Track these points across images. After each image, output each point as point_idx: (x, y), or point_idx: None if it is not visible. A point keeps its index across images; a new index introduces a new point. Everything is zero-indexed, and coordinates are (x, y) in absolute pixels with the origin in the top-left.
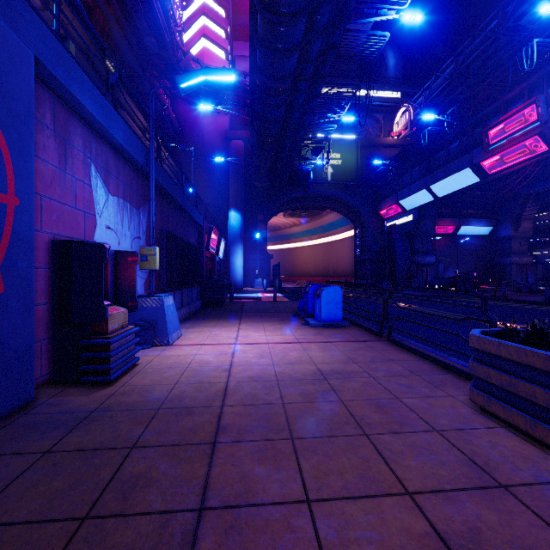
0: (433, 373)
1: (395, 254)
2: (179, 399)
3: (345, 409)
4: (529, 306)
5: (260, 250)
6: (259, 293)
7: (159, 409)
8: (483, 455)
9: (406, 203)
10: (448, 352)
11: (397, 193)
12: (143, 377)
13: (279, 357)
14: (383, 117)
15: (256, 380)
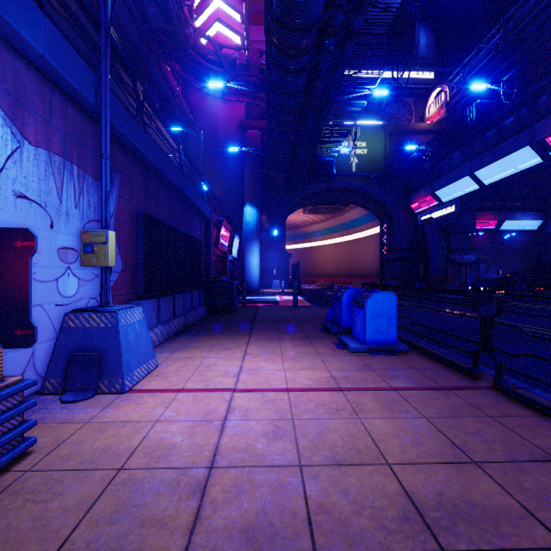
0: None
1: (429, 252)
2: None
3: None
4: None
5: (278, 249)
6: (276, 295)
7: None
8: None
9: (443, 194)
10: None
11: (432, 183)
12: None
13: (311, 435)
14: (414, 101)
15: (260, 550)
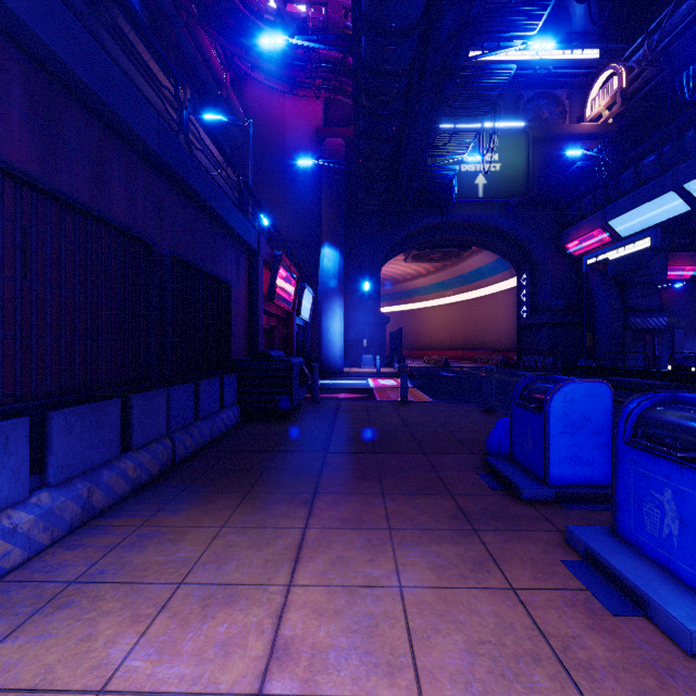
0: None
1: (594, 314)
2: None
3: None
4: None
5: (370, 310)
6: (368, 378)
7: None
8: None
9: (622, 223)
10: None
11: (604, 209)
12: None
13: None
14: (568, 94)
15: None
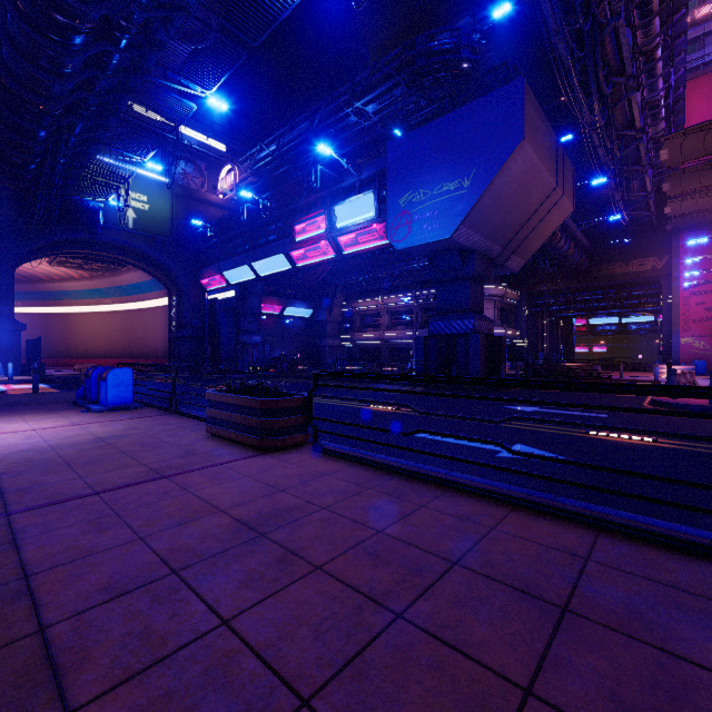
0: (197, 426)
1: (220, 332)
2: None
3: (117, 449)
4: (320, 382)
5: None
6: None
7: None
8: (195, 448)
9: (230, 275)
10: None
11: (220, 263)
12: None
13: (52, 436)
14: (207, 167)
15: (27, 451)
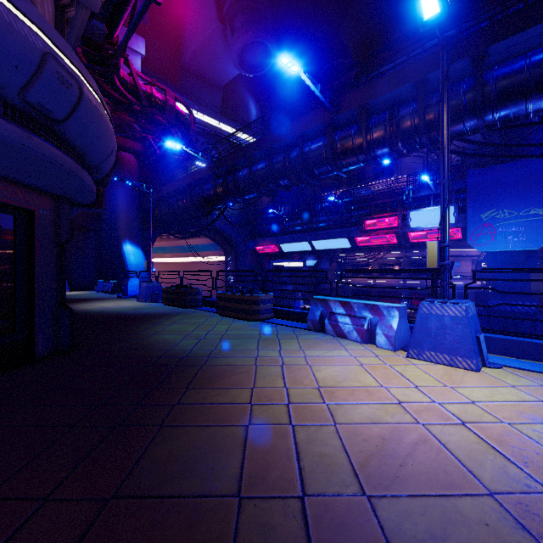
0: None
1: (268, 285)
2: None
3: None
4: None
5: None
6: None
7: None
8: None
9: (285, 246)
10: None
11: (278, 237)
12: None
13: None
14: None
15: None
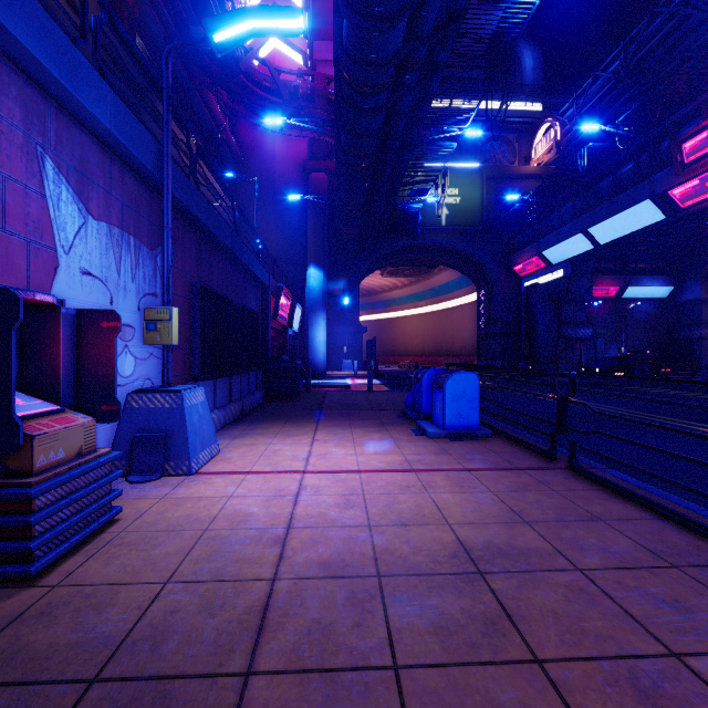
0: (706, 560)
1: (535, 326)
2: (153, 639)
3: (560, 703)
4: None
5: (350, 321)
6: (347, 379)
7: (91, 684)
8: None
9: (551, 254)
10: (681, 493)
11: (539, 241)
12: (108, 559)
13: (380, 505)
14: (518, 138)
15: (334, 573)
